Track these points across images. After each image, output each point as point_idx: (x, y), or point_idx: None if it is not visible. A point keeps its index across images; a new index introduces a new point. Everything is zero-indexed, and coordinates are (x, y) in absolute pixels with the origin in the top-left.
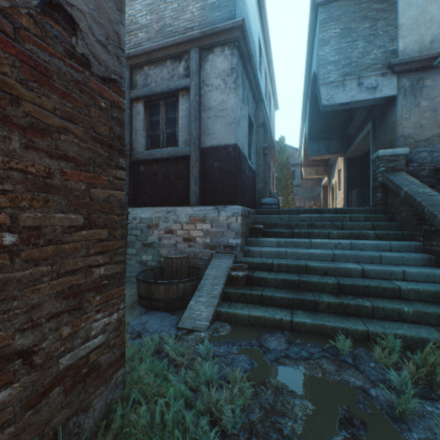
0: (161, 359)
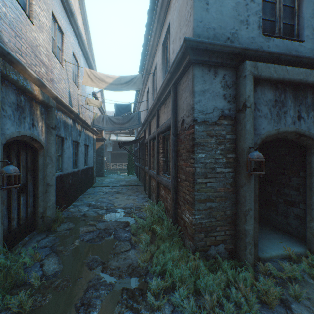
0: (233, 311)
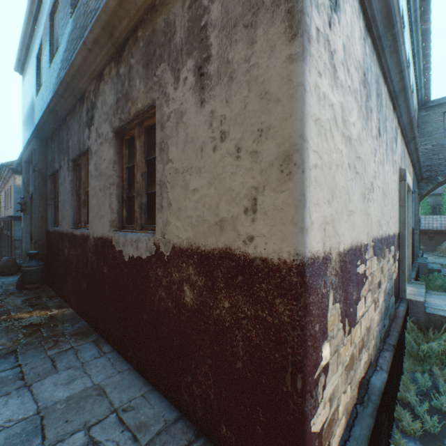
0: None
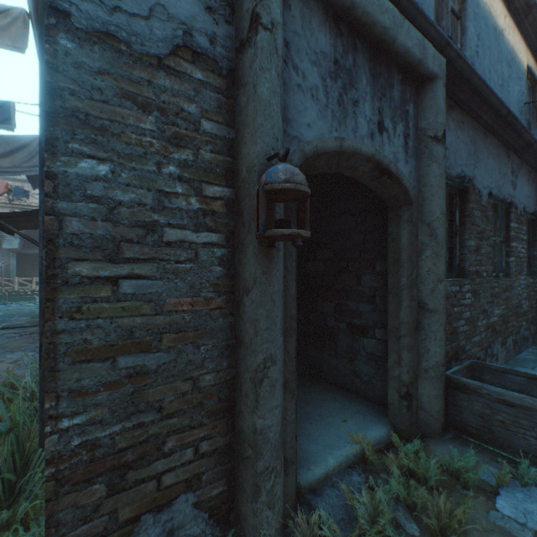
0: None
